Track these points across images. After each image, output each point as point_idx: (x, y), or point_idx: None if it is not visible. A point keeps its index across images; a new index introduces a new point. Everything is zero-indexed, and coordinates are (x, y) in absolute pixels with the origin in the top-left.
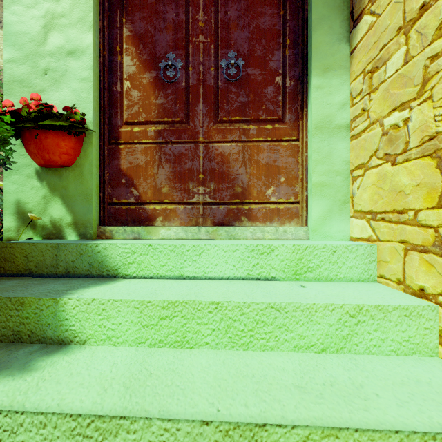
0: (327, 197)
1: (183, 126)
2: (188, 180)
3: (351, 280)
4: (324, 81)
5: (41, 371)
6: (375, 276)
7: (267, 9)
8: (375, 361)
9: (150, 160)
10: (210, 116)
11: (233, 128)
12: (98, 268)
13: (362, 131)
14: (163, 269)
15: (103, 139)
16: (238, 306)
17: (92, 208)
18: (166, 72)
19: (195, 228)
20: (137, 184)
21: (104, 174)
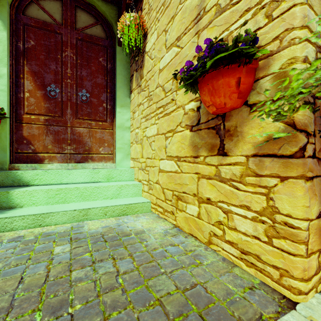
0: (122, 152)
1: (59, 118)
2: (62, 143)
3: (126, 180)
4: (121, 110)
5: (11, 212)
6: (134, 179)
7: (100, 75)
8: (125, 199)
9: (41, 132)
10: (74, 115)
11: (85, 122)
12: (18, 182)
13: (132, 131)
14: (52, 181)
15: (12, 120)
16: (85, 188)
17: (7, 155)
18: (50, 92)
19: (66, 164)
20: (33, 144)
21: (13, 138)
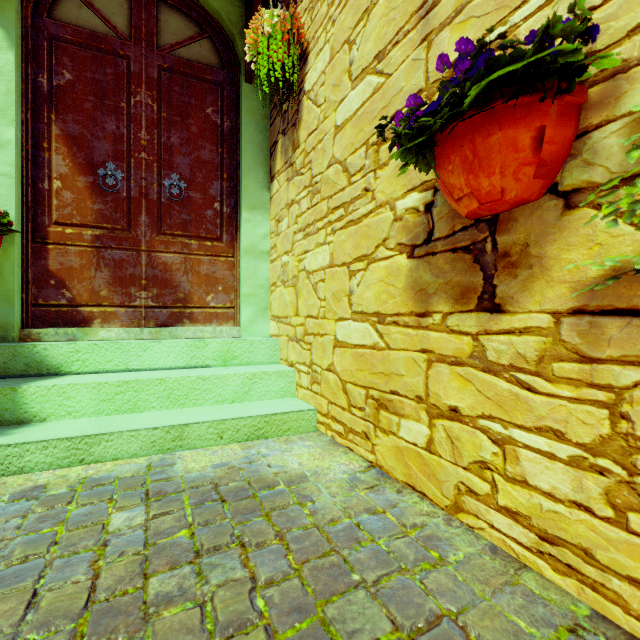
0: (254, 304)
1: (124, 234)
2: (130, 285)
3: (263, 363)
4: (251, 217)
5: (20, 433)
6: (279, 360)
7: (207, 144)
8: (261, 402)
9: (86, 263)
10: (154, 228)
11: (176, 241)
12: (37, 368)
13: (275, 260)
14: (109, 365)
15: (27, 237)
16: (177, 380)
17: (15, 310)
18: (105, 179)
19: (138, 329)
20: (70, 286)
21: (28, 274)
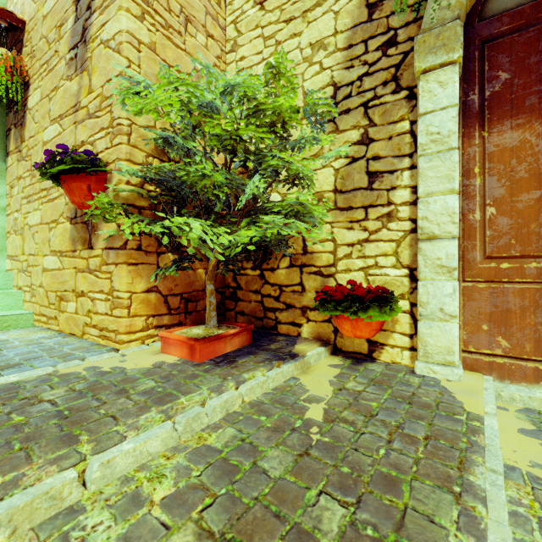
0: None
1: None
2: None
3: None
4: None
5: None
6: (12, 287)
7: None
8: None
9: None
10: None
11: None
12: None
13: (10, 214)
14: None
15: None
16: None
17: None
18: None
19: None
20: None
21: None
